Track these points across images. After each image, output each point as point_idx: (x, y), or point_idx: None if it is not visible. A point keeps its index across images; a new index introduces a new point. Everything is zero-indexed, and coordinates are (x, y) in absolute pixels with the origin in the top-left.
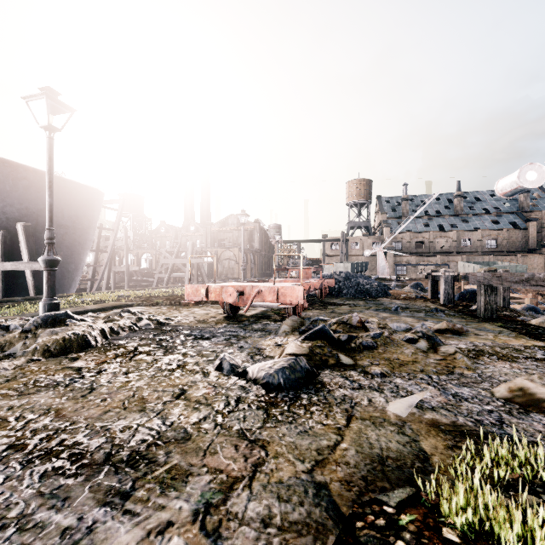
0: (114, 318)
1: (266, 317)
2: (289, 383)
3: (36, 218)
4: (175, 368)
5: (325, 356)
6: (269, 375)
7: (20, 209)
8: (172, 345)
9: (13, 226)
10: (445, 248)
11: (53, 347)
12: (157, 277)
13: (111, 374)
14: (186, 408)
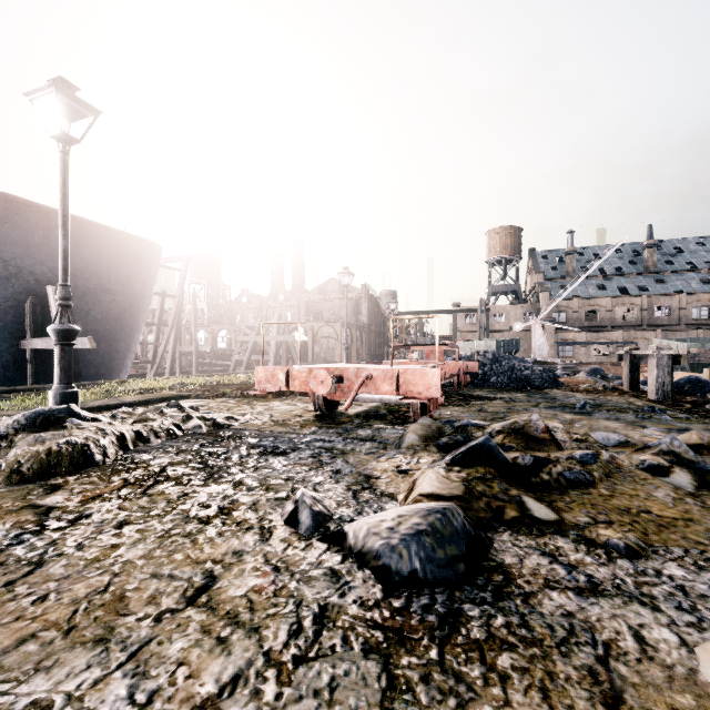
0: (148, 417)
1: (378, 417)
2: (435, 571)
3: (74, 280)
4: (213, 515)
5: (496, 500)
6: (390, 551)
7: (53, 269)
8: (223, 464)
9: (44, 290)
10: (630, 319)
11: (27, 465)
12: (235, 359)
13: (95, 525)
14: (199, 638)
